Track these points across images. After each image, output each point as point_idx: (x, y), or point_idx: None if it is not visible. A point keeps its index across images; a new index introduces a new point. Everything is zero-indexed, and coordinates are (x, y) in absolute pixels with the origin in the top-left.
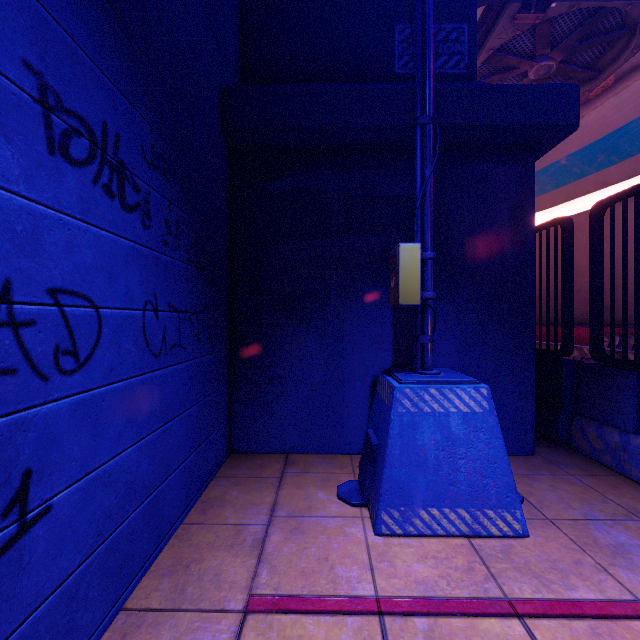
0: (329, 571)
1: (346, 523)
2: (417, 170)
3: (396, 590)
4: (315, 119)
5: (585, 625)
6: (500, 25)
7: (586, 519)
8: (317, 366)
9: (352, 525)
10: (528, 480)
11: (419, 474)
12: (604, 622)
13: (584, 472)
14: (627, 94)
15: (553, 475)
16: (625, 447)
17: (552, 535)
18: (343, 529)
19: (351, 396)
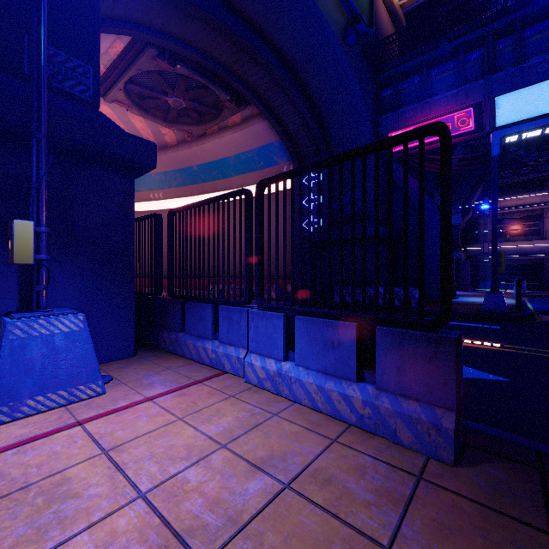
0: None
1: None
2: (33, 168)
3: None
4: None
5: (115, 414)
6: (145, 57)
7: (144, 377)
8: None
9: None
10: (123, 369)
11: (28, 377)
12: (125, 410)
13: (157, 357)
14: (224, 141)
15: (139, 363)
16: (176, 339)
17: (121, 389)
18: None
19: None
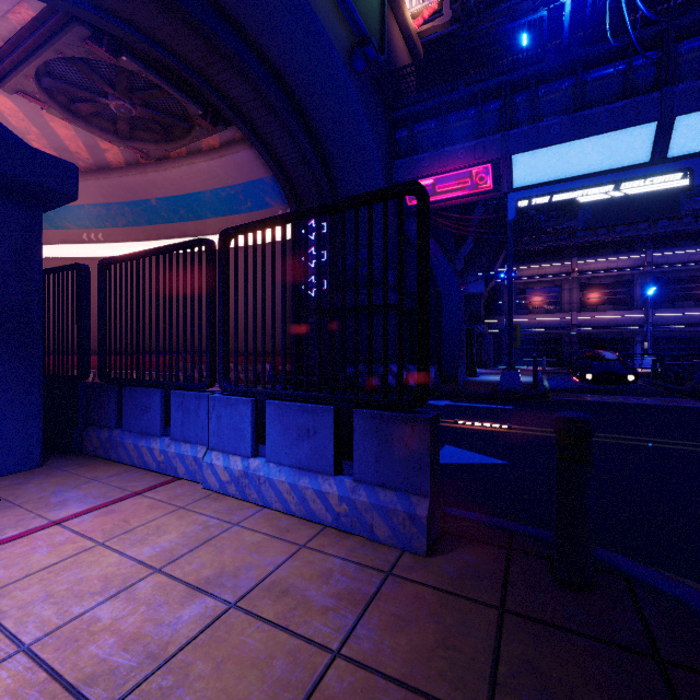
0: None
1: None
2: None
3: None
4: None
5: None
6: (70, 36)
7: (52, 494)
8: None
9: None
10: (19, 486)
11: None
12: (14, 541)
13: (79, 466)
14: (196, 169)
15: (48, 475)
16: (110, 439)
17: (11, 513)
18: None
19: None
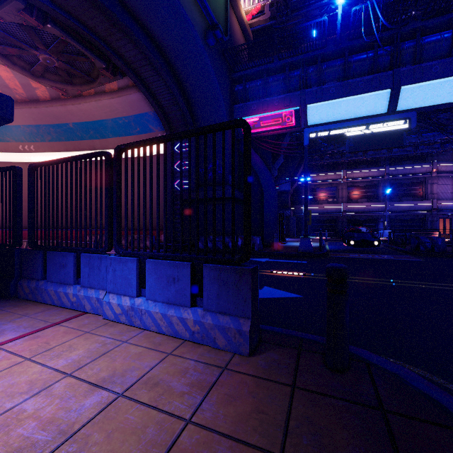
0: None
1: None
2: None
3: None
4: None
5: None
6: (8, 7)
7: None
8: None
9: None
10: None
11: None
12: None
13: (14, 306)
14: (101, 104)
15: None
16: (37, 287)
17: None
18: None
19: None
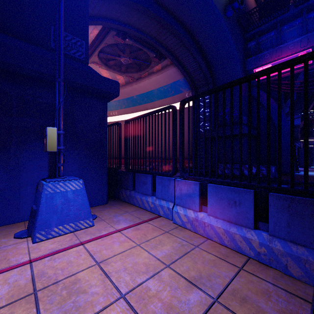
0: (6, 261)
1: (18, 245)
2: (56, 98)
3: (39, 254)
4: (0, 56)
5: (100, 239)
6: (109, 36)
7: (113, 216)
8: (2, 181)
9: (21, 244)
10: (101, 211)
11: (54, 215)
12: (106, 237)
13: (120, 205)
14: (151, 80)
15: (110, 208)
16: (130, 195)
17: (102, 223)
18: (16, 247)
19: (25, 193)
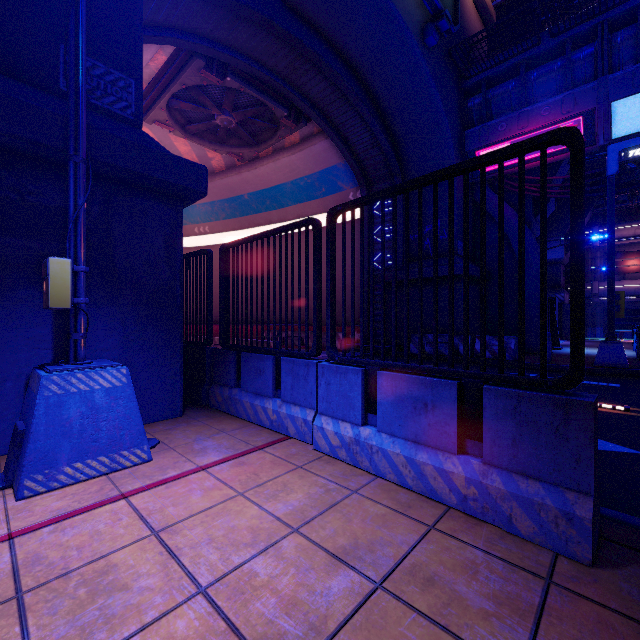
0: None
1: None
2: (71, 197)
3: (31, 522)
4: None
5: (164, 486)
6: (190, 69)
7: (194, 441)
8: None
9: None
10: (170, 431)
11: (65, 441)
12: (175, 481)
13: (209, 418)
14: (279, 164)
15: (188, 424)
16: (230, 397)
17: (169, 455)
18: None
19: None
